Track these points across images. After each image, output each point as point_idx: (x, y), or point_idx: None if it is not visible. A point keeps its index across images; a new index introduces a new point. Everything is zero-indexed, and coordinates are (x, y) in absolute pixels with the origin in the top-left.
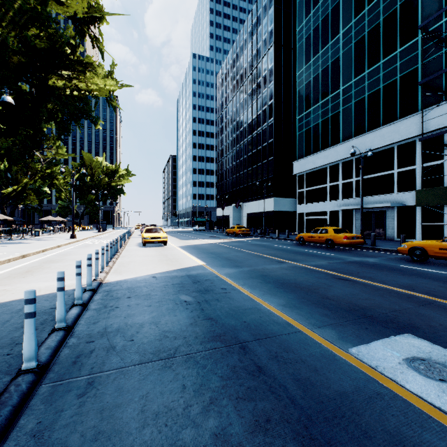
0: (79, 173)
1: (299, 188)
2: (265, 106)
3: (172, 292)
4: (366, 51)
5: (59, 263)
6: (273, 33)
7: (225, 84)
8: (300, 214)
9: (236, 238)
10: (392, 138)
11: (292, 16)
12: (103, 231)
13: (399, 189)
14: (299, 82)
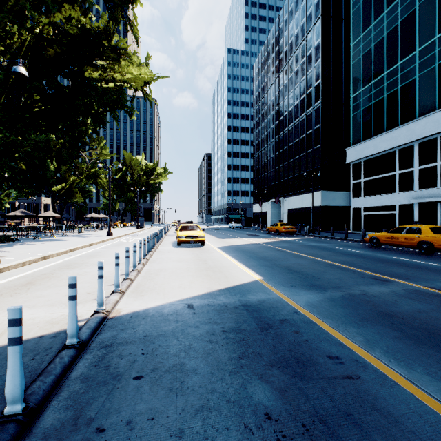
0: (120, 172)
1: (355, 178)
2: (310, 88)
3: (228, 362)
4: None
5: (75, 270)
6: (320, 3)
7: (263, 73)
8: (356, 209)
9: (281, 237)
10: None
11: None
12: (142, 228)
13: None
14: (354, 54)
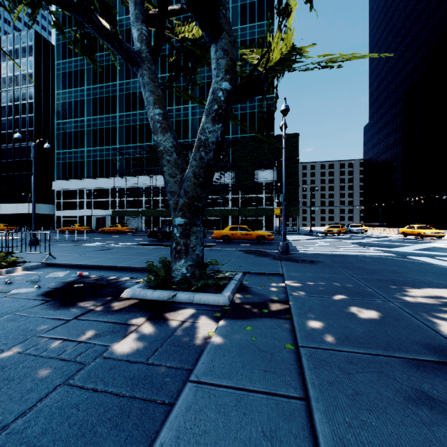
0: None
1: (58, 199)
2: (25, 129)
3: None
4: (98, 137)
5: None
6: (34, 78)
7: None
8: (59, 216)
9: None
10: (108, 185)
11: (51, 71)
12: None
13: (111, 208)
14: (57, 128)
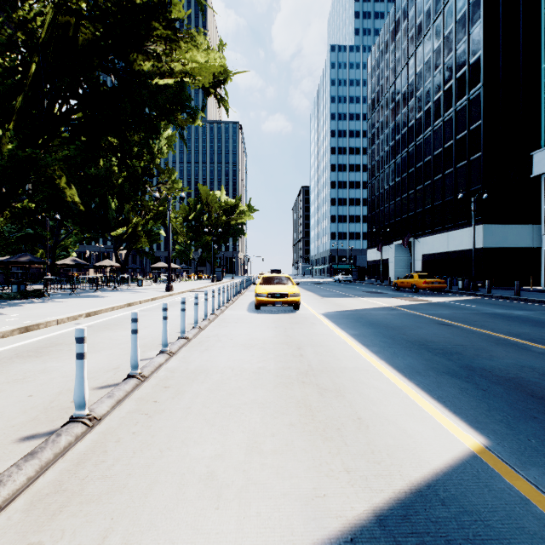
0: (194, 211)
1: None
2: (462, 69)
3: None
4: None
5: (32, 363)
6: None
7: (382, 65)
8: None
9: (423, 296)
10: None
11: None
12: (219, 281)
13: None
14: None
